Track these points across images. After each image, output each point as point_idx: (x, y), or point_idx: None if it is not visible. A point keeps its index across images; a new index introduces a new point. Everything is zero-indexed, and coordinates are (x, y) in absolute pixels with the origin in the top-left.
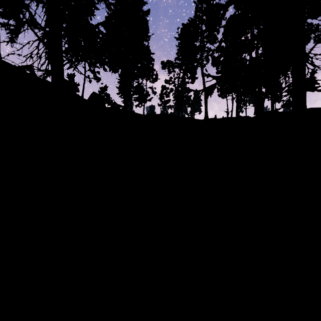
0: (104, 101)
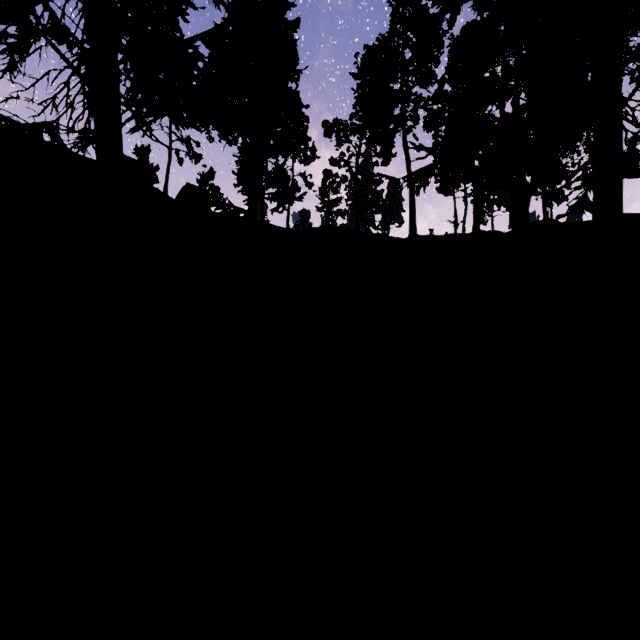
0: (209, 201)
